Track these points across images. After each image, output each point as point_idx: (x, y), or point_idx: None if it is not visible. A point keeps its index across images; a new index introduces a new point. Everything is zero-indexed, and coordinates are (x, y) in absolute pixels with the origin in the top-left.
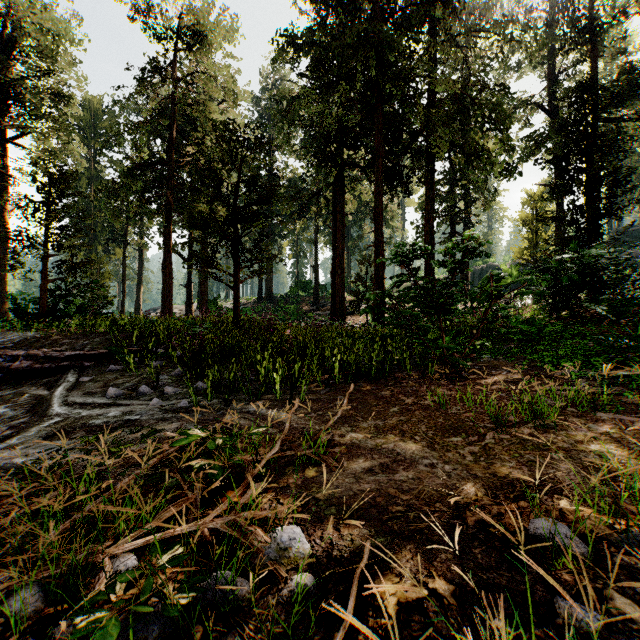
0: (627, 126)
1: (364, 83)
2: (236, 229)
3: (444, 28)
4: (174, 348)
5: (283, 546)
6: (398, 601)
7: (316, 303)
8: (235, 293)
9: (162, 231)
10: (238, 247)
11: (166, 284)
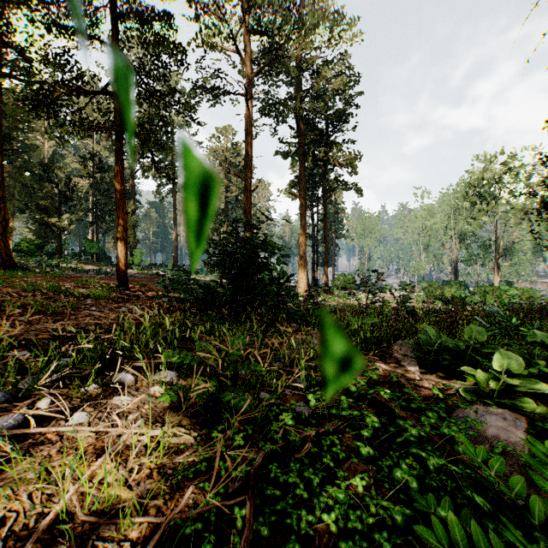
0: None
1: None
2: None
3: None
4: None
5: None
6: None
7: None
8: None
9: None
10: None
11: None
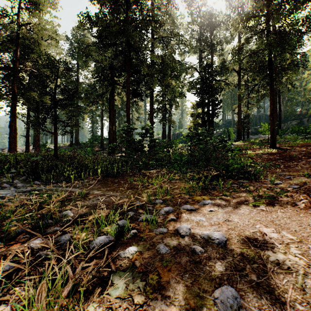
0: (221, 84)
1: (122, 48)
2: (56, 111)
3: (156, 33)
4: (20, 168)
5: (64, 214)
6: (92, 217)
7: (102, 147)
8: (55, 142)
9: (9, 104)
10: (57, 120)
11: (13, 135)
